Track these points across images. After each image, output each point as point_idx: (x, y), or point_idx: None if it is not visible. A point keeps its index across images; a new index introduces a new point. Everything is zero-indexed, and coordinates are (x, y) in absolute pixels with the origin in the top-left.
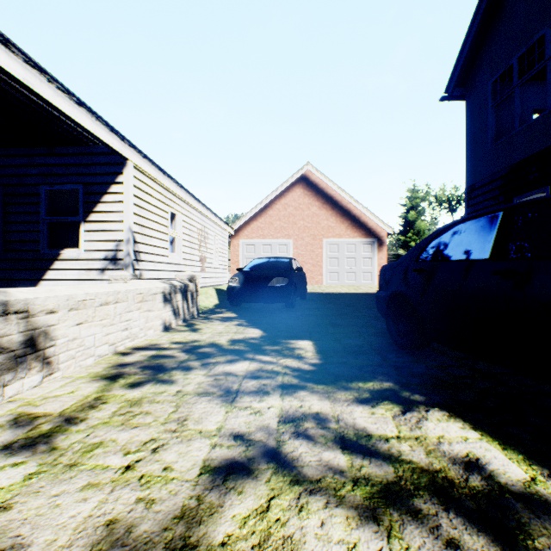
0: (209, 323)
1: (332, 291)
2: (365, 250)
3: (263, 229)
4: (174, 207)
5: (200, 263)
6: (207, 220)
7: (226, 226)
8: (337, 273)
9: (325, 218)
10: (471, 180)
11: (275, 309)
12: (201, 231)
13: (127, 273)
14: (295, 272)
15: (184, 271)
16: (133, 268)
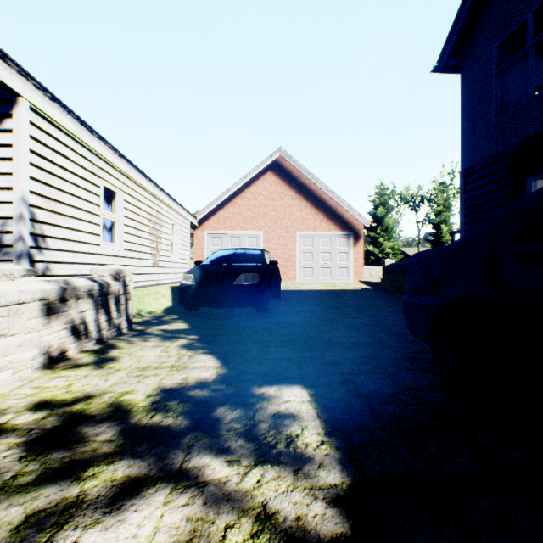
0: (139, 343)
1: (307, 288)
2: (341, 244)
3: (231, 220)
4: (110, 181)
5: (151, 255)
6: (163, 205)
7: (188, 215)
8: (312, 268)
9: (298, 209)
10: (468, 162)
11: (243, 314)
12: (154, 216)
13: (16, 266)
14: (268, 266)
15: (127, 265)
16: (29, 259)
